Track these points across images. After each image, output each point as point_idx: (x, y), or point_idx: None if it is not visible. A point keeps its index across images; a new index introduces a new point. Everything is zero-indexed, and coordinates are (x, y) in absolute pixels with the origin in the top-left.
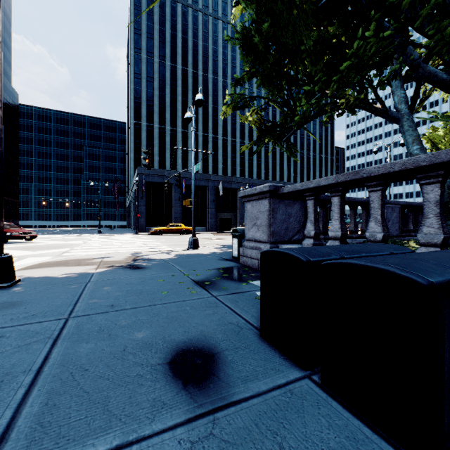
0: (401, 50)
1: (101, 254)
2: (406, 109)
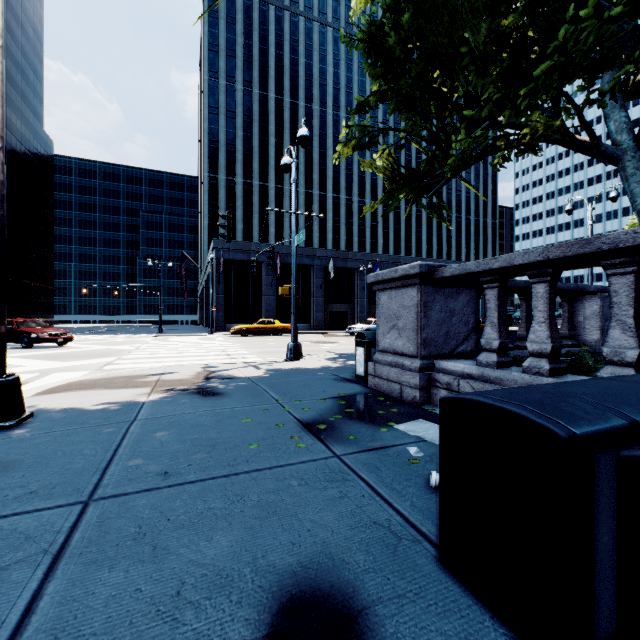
0: (639, 40)
1: (159, 367)
2: (629, 141)
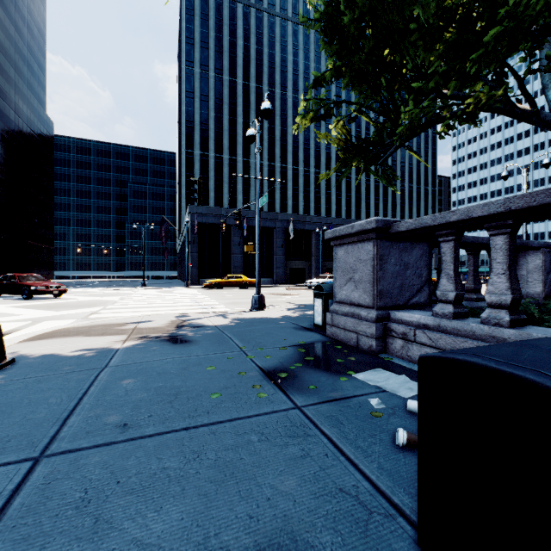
0: None
1: (138, 316)
2: None
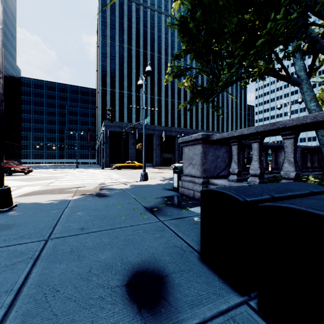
0: (304, 29)
1: (77, 184)
2: (304, 75)
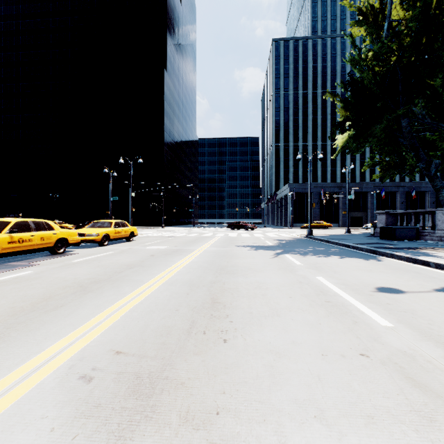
0: (443, 161)
1: None
2: None
